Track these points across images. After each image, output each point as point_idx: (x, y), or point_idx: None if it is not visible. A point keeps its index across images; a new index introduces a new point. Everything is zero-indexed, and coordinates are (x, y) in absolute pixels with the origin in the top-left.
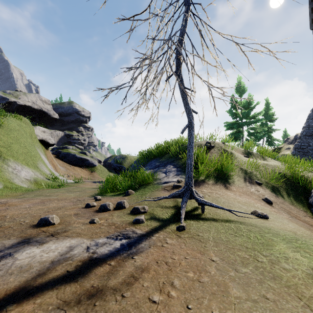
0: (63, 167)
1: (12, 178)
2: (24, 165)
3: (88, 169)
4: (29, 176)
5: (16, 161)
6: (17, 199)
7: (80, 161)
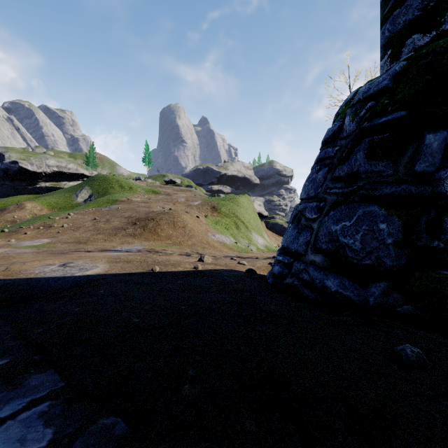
0: (273, 237)
1: (256, 243)
2: (258, 235)
3: None
4: (262, 243)
5: (255, 232)
6: None
7: None
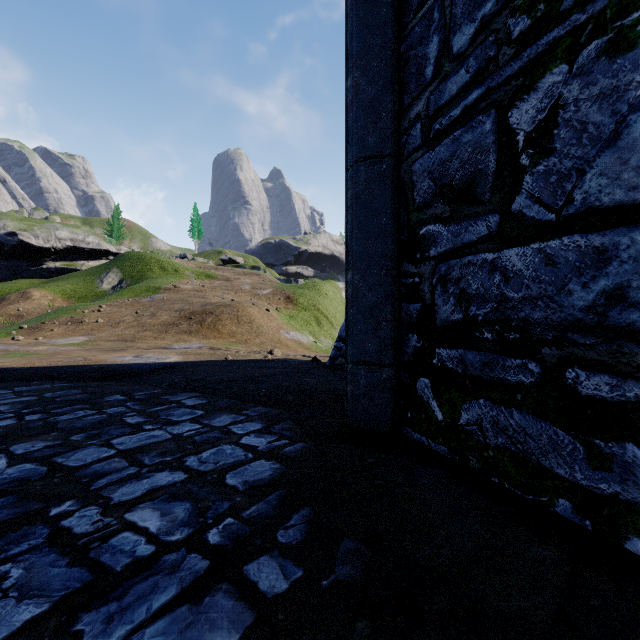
0: None
1: None
2: None
3: None
4: None
5: None
6: None
7: None
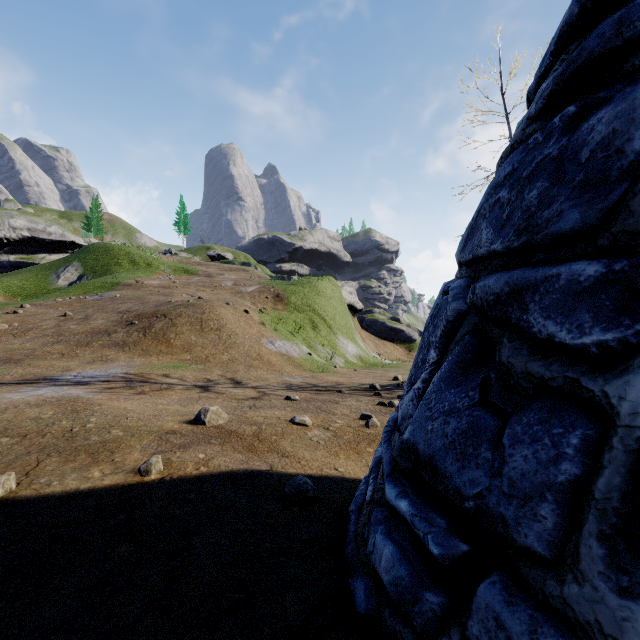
0: (371, 341)
1: (345, 353)
2: (348, 339)
3: (404, 347)
4: (354, 352)
5: (342, 335)
6: (376, 371)
7: (392, 332)
